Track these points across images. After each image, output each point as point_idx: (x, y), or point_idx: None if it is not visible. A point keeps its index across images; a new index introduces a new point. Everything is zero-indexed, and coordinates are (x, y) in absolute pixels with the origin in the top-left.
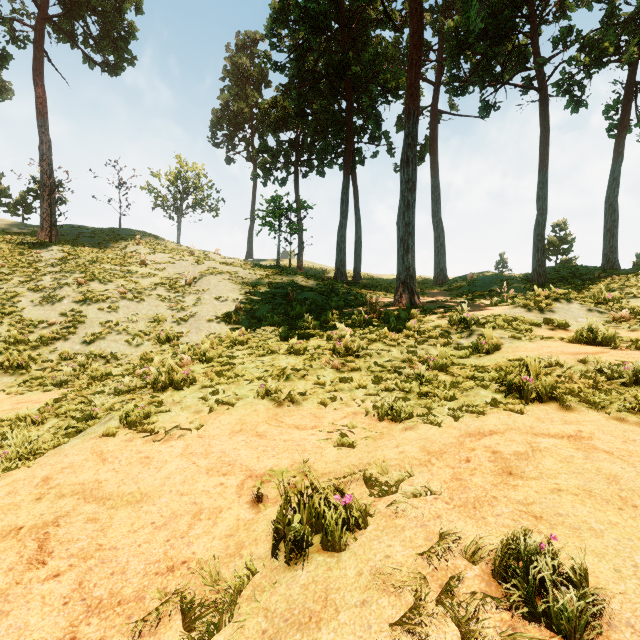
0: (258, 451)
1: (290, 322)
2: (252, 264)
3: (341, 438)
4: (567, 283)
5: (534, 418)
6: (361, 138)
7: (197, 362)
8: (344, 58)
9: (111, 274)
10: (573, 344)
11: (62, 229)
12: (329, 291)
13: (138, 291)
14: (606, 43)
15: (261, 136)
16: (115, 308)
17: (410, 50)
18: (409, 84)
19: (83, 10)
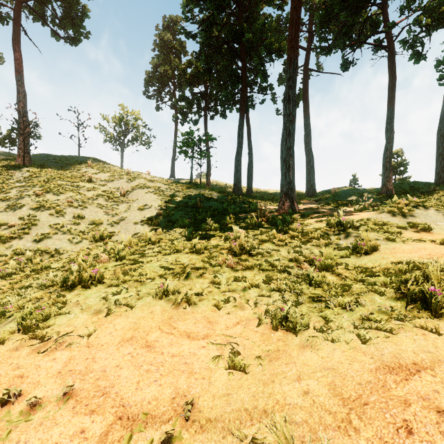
0: (141, 371)
1: (196, 225)
2: (172, 181)
3: (232, 357)
4: (409, 194)
5: None
6: (252, 89)
7: (113, 259)
8: (240, 28)
9: (64, 188)
10: None
11: (36, 156)
12: (228, 201)
13: (82, 201)
14: (443, 7)
15: (180, 89)
16: (62, 213)
17: (291, 12)
18: (290, 38)
19: None
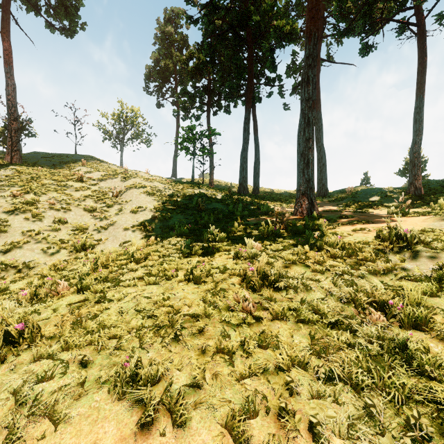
0: None
1: (197, 233)
2: (173, 180)
3: None
4: (442, 194)
5: None
6: (259, 81)
7: (75, 289)
8: (246, 12)
9: (48, 188)
10: None
11: (29, 155)
12: (234, 202)
13: (67, 202)
14: None
15: (181, 83)
16: (40, 218)
17: None
18: (310, 7)
19: None
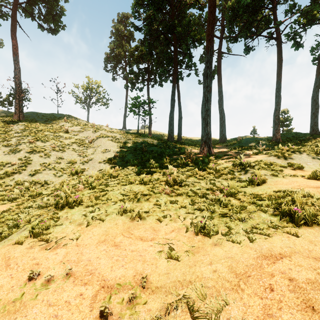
0: (113, 260)
1: (143, 164)
2: (125, 132)
3: (170, 252)
4: (292, 142)
5: (307, 241)
6: (181, 66)
7: (87, 188)
8: (172, 24)
9: (48, 137)
10: (311, 180)
11: (27, 114)
12: (164, 146)
13: (62, 146)
14: (315, 11)
15: (130, 66)
16: (48, 156)
17: (208, 15)
18: (208, 33)
19: (37, 0)
